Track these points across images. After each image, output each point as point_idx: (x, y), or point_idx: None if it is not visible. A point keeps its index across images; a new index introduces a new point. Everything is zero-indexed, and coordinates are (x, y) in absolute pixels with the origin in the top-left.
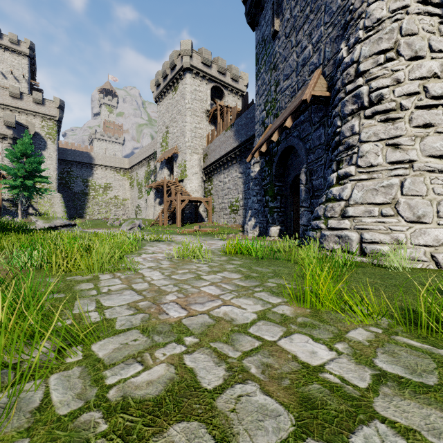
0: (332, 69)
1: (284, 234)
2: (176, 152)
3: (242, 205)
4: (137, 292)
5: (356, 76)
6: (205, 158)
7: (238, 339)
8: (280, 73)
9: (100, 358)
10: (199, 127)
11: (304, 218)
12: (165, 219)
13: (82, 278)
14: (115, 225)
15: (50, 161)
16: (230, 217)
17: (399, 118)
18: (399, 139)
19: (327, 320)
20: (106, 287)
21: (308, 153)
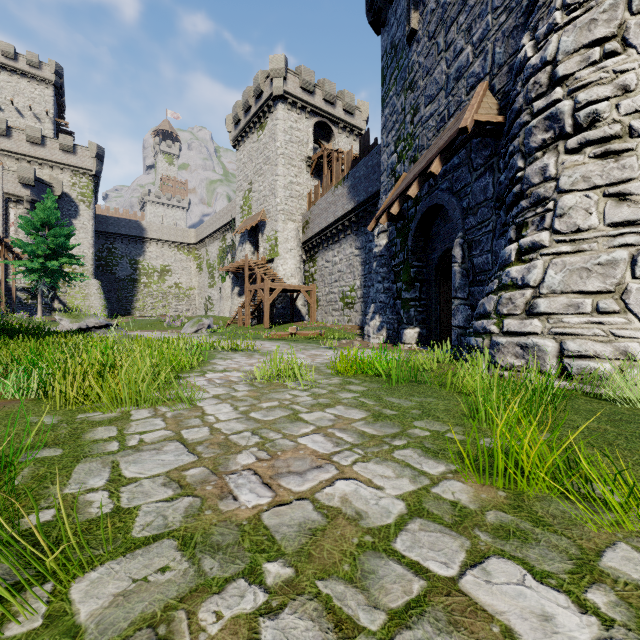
0: (506, 80)
1: (425, 340)
2: (263, 219)
3: (360, 296)
4: (187, 446)
5: (550, 85)
6: (305, 227)
7: (375, 571)
8: (420, 94)
9: (79, 626)
10: (296, 181)
11: (459, 316)
12: (247, 317)
13: (102, 417)
14: (174, 326)
15: (83, 234)
16: (343, 313)
17: (626, 151)
18: (628, 185)
19: (547, 520)
20: (138, 435)
21: (465, 214)
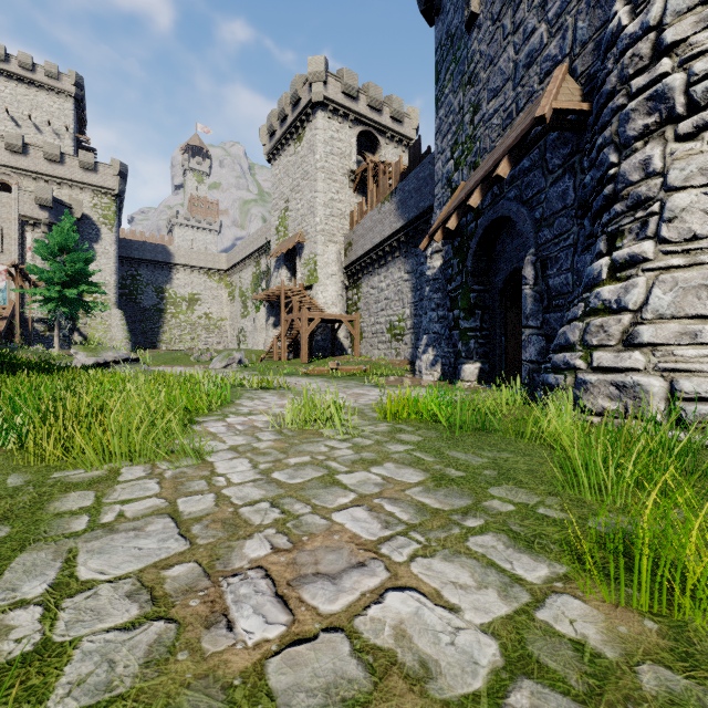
0: (592, 60)
1: (487, 377)
2: (301, 241)
3: (410, 326)
4: (180, 525)
5: (654, 57)
6: (347, 249)
7: None
8: (482, 89)
9: None
10: (337, 198)
11: (531, 348)
12: (283, 351)
13: (83, 476)
14: (202, 361)
15: (105, 260)
16: (390, 346)
17: None
18: None
19: None
20: (118, 506)
21: (538, 227)
